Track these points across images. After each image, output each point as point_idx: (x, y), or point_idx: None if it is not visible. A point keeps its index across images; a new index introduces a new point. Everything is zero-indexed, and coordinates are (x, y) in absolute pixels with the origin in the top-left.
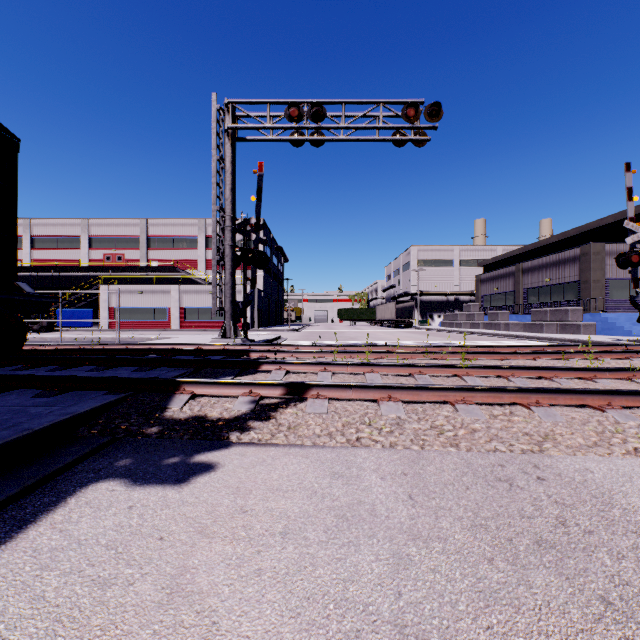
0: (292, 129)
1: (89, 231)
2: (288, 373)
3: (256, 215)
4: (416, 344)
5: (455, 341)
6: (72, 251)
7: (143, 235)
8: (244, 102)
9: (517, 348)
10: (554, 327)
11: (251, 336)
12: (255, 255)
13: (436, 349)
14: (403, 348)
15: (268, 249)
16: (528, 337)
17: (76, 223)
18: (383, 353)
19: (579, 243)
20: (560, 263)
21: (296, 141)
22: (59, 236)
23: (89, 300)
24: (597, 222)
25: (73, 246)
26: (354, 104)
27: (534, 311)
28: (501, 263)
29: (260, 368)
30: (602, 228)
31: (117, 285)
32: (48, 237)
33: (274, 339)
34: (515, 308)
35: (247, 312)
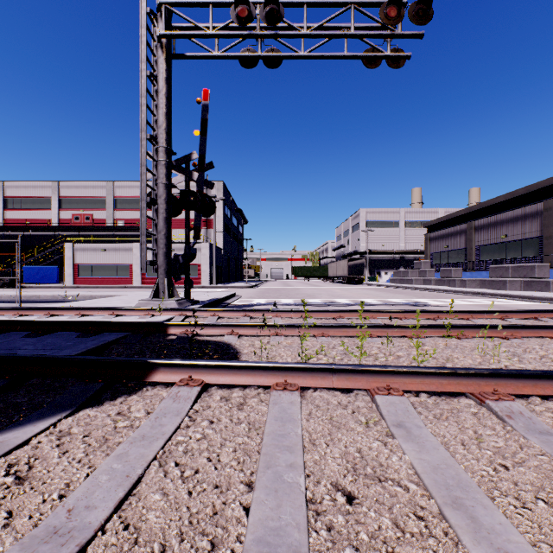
0: (241, 37)
1: (59, 193)
2: (209, 387)
3: (200, 152)
4: (383, 303)
5: (422, 299)
6: (43, 211)
7: (110, 196)
8: (180, 3)
9: (536, 314)
10: (518, 284)
11: (202, 294)
12: (197, 198)
13: (430, 315)
14: (386, 314)
15: (228, 210)
16: (497, 295)
17: (47, 185)
18: (372, 327)
19: (528, 202)
20: (518, 219)
21: (247, 58)
22: (30, 197)
23: (56, 257)
24: (548, 180)
25: (44, 207)
26: (319, 6)
27: (493, 267)
28: (445, 223)
29: (150, 377)
30: (552, 186)
31: (81, 243)
32: (20, 198)
33: (226, 297)
34: (467, 265)
35: (206, 269)
